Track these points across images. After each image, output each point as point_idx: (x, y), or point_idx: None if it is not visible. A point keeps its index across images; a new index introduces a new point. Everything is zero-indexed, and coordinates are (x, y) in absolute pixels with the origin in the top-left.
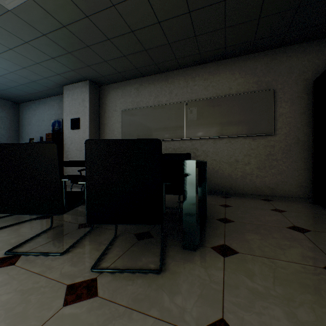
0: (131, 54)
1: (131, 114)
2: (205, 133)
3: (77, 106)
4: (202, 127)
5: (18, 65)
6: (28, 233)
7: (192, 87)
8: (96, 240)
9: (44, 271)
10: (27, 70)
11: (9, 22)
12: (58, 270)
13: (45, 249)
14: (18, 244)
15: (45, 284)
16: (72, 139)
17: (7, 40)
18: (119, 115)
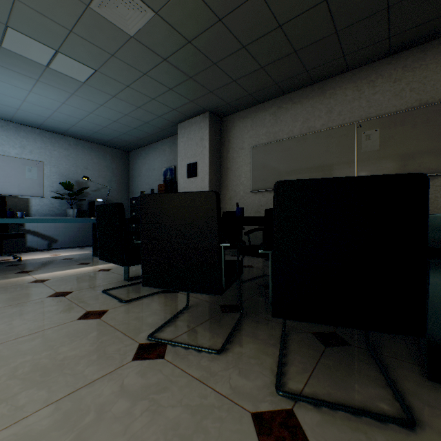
0: (271, 63)
1: (265, 151)
2: (395, 170)
3: (194, 147)
4: (391, 161)
5: (132, 105)
6: (162, 311)
7: (369, 98)
8: (256, 336)
9: (205, 377)
10: (141, 110)
11: (130, 52)
12: (225, 381)
13: (192, 339)
14: (158, 327)
15: (217, 404)
16: (187, 190)
17: (125, 76)
18: (247, 154)
